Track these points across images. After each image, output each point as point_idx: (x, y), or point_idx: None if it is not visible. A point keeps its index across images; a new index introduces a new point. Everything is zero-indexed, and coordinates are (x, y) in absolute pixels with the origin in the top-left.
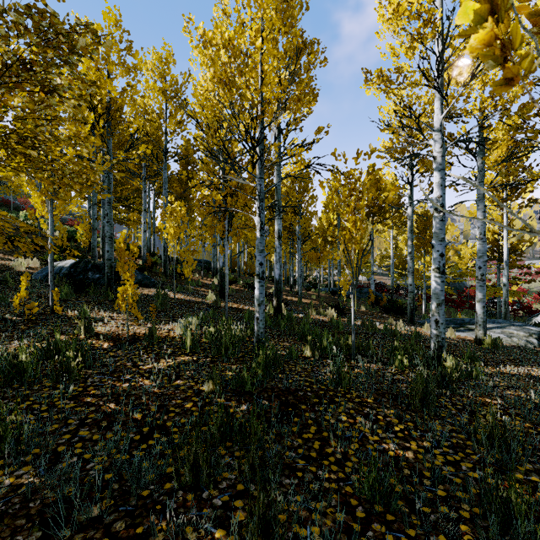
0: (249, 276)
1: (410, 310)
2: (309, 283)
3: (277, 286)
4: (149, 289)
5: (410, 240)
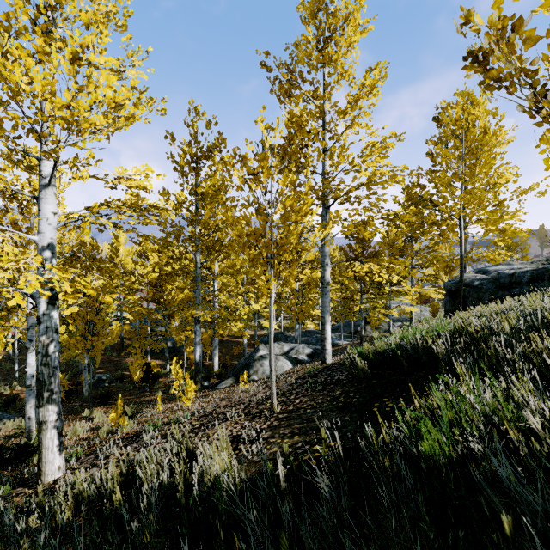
0: None
1: None
2: None
3: None
4: None
5: None
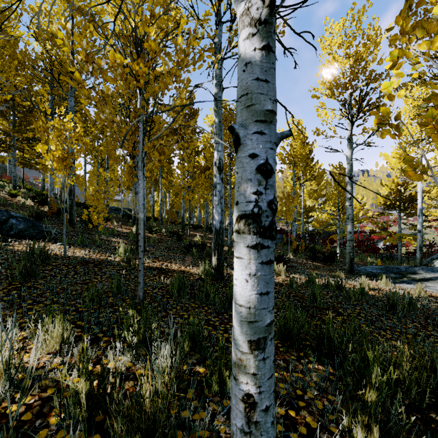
0: (171, 224)
1: (350, 260)
2: (225, 230)
3: (217, 237)
4: (32, 243)
5: (349, 184)
